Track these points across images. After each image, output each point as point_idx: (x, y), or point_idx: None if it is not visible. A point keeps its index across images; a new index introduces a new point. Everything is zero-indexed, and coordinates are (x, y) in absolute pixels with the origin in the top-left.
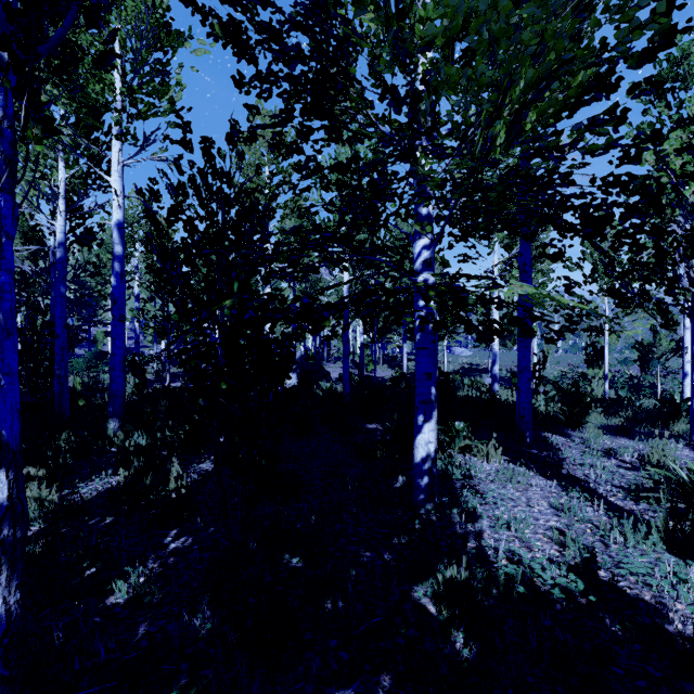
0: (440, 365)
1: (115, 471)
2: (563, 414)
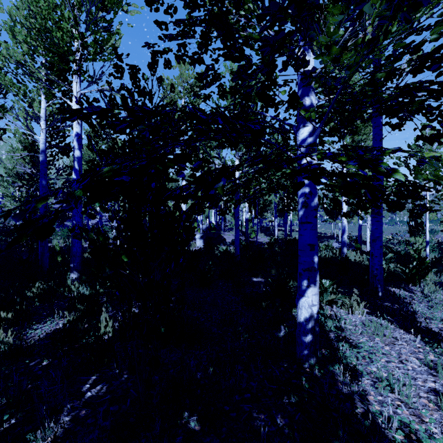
0: None
1: (66, 313)
2: (404, 273)
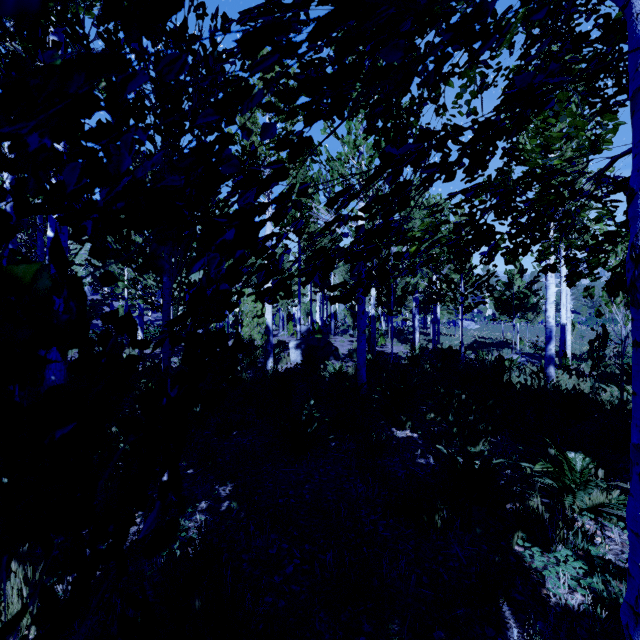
0: (451, 339)
1: None
2: None
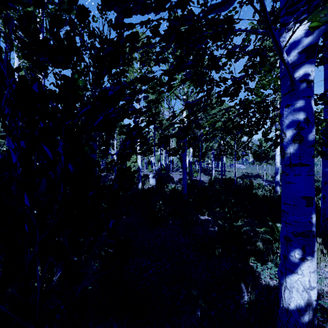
0: (231, 173)
1: None
2: None
